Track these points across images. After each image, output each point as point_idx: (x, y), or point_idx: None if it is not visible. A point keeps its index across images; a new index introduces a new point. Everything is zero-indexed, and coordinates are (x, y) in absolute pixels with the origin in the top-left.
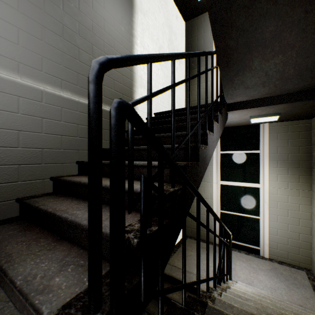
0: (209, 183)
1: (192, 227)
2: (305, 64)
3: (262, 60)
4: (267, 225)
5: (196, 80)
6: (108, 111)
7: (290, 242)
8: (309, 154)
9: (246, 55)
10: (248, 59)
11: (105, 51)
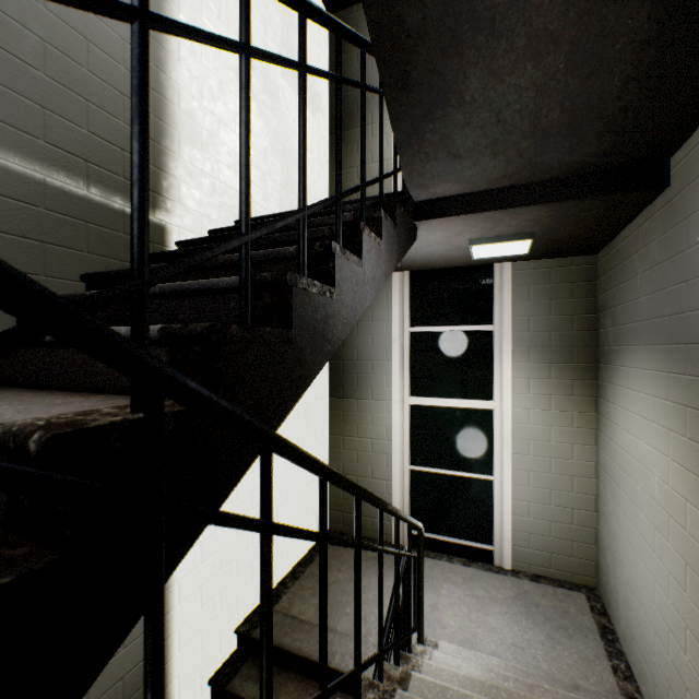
0: (385, 402)
1: (346, 510)
2: (586, 94)
3: (488, 75)
4: (510, 494)
5: (355, 156)
6: (64, 190)
7: (555, 531)
8: (592, 332)
9: (450, 58)
10: (455, 71)
11: (51, 6)
